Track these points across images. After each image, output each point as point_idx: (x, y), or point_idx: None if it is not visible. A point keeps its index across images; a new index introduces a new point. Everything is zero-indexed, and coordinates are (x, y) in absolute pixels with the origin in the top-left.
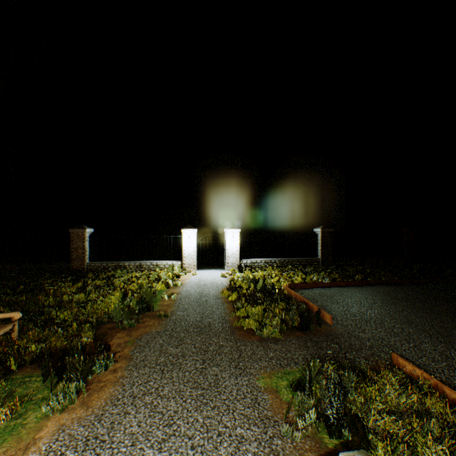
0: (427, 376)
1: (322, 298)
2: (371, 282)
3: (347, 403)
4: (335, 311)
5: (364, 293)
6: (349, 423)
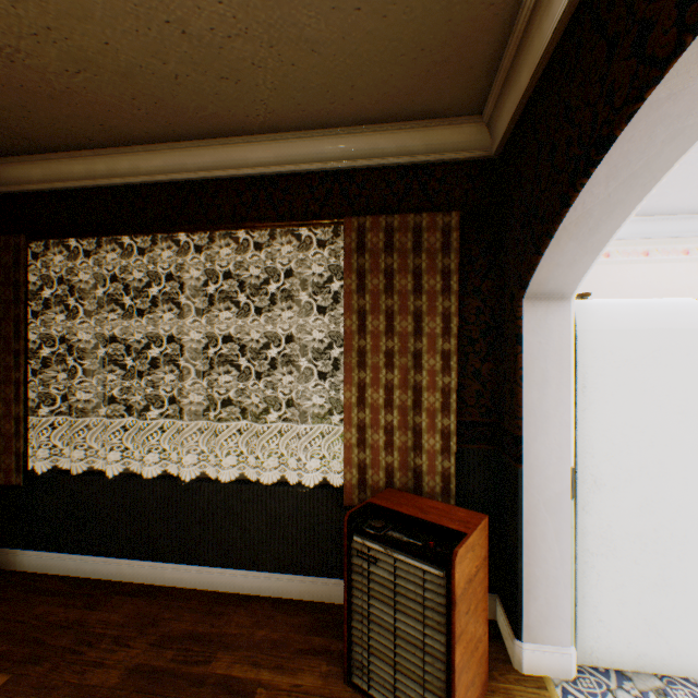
0: None
1: None
2: None
3: None
4: None
5: None
6: None
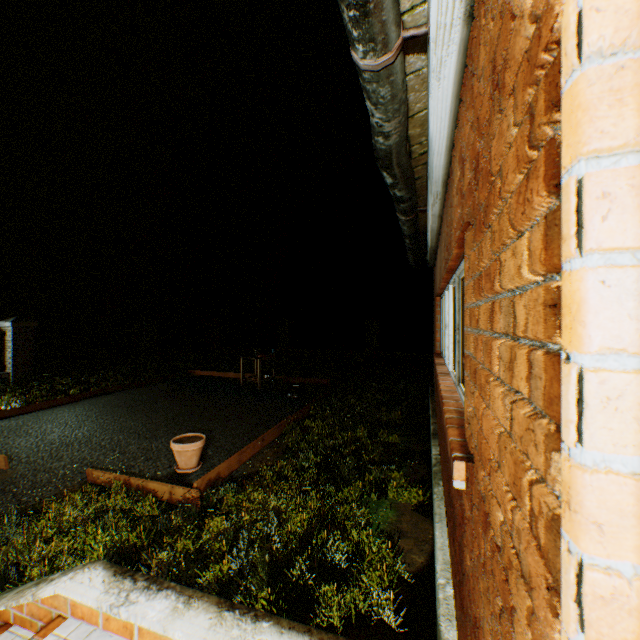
0: (120, 475)
1: (0, 434)
2: (94, 393)
3: (3, 556)
4: (21, 448)
5: (78, 410)
6: (4, 579)
